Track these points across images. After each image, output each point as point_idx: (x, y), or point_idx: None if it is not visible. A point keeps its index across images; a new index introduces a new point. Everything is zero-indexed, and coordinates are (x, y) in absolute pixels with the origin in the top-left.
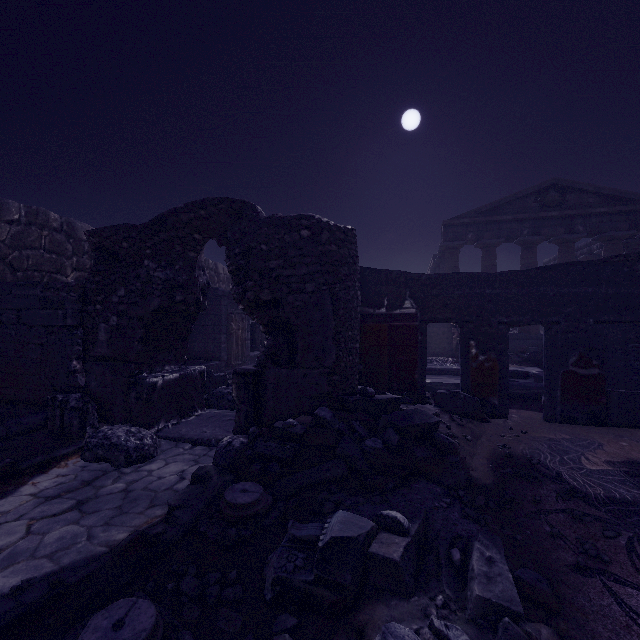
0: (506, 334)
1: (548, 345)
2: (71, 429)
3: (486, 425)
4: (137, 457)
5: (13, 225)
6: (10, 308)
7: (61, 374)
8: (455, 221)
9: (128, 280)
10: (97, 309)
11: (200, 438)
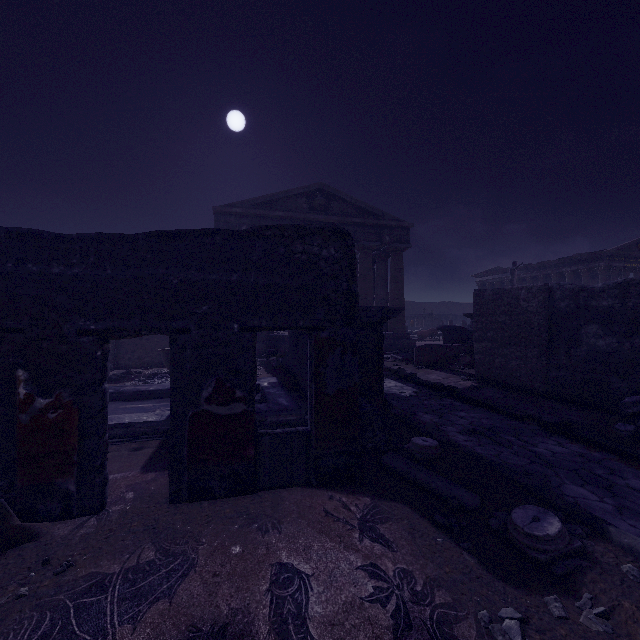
0: (96, 353)
1: (172, 369)
2: None
3: (5, 558)
4: None
5: None
6: None
7: None
8: (227, 209)
9: None
10: None
11: None
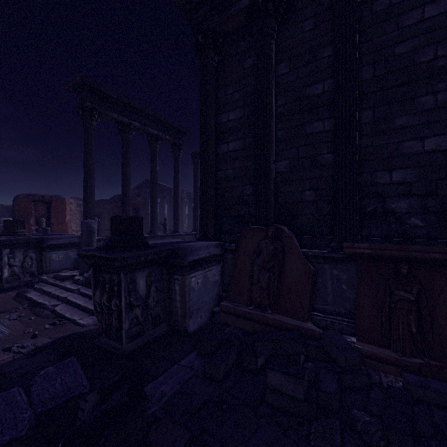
0: None
1: None
2: None
3: None
4: None
5: None
6: None
7: None
8: None
9: None
10: None
11: None
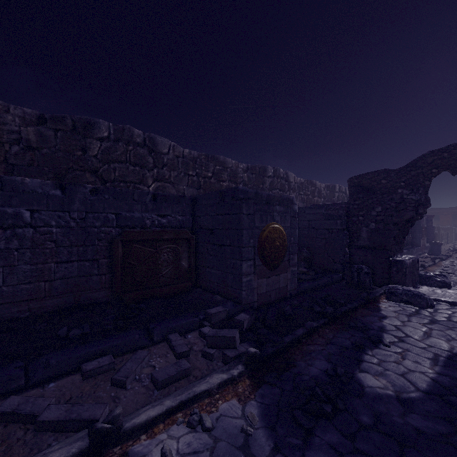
0: None
1: None
2: (365, 284)
3: None
4: (429, 304)
5: (269, 178)
6: (304, 220)
7: (339, 254)
8: None
9: (383, 202)
10: (359, 219)
11: (455, 301)
